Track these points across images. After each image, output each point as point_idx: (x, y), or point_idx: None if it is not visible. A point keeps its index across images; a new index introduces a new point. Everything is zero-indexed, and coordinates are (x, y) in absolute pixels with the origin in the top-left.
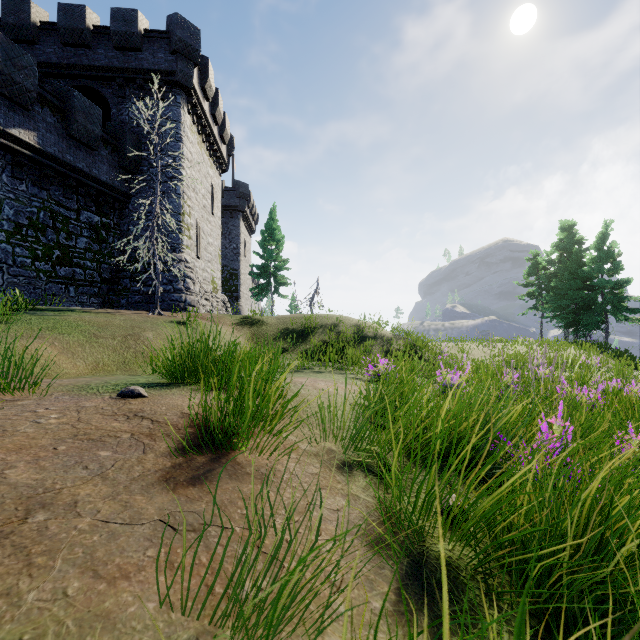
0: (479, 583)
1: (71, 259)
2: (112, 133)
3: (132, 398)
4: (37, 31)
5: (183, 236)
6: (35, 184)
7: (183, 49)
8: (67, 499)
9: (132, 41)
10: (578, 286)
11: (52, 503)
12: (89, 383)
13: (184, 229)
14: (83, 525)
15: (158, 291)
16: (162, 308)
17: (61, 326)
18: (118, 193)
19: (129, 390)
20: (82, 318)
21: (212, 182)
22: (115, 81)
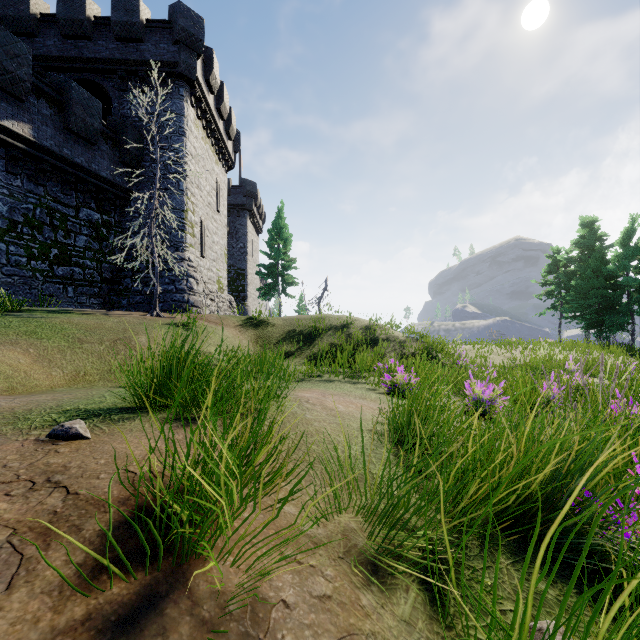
0: None
1: (69, 258)
2: (113, 127)
3: (66, 440)
4: (37, 23)
5: (186, 234)
6: (31, 179)
7: (186, 39)
8: None
9: (133, 31)
10: (601, 285)
11: None
12: (35, 407)
13: (187, 227)
14: None
15: (157, 291)
16: (164, 309)
17: (42, 330)
18: (119, 189)
19: (62, 429)
20: (70, 320)
21: (217, 179)
22: (116, 74)
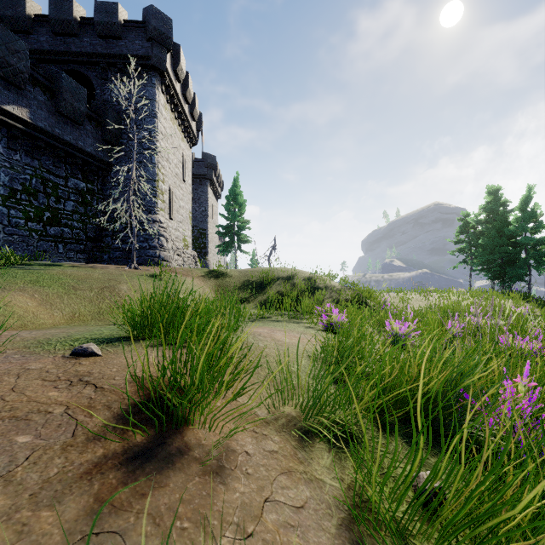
0: None
1: (60, 220)
2: (96, 110)
3: (85, 357)
4: (32, 22)
5: (158, 200)
6: (28, 154)
7: (157, 37)
8: None
9: (113, 30)
10: (504, 243)
11: None
12: (52, 337)
13: (158, 194)
14: None
15: (134, 248)
16: (139, 263)
17: (43, 279)
18: (101, 162)
19: (82, 348)
20: (64, 272)
21: (183, 153)
22: (99, 65)
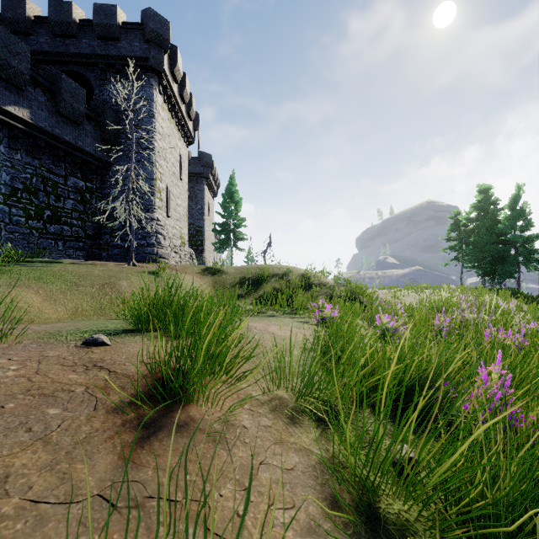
0: None
1: (60, 218)
2: (95, 110)
3: (96, 346)
4: (31, 24)
5: (155, 198)
6: (28, 154)
7: (155, 38)
8: None
9: (112, 32)
10: (494, 241)
11: None
12: (61, 329)
13: (156, 192)
14: (8, 508)
15: (133, 245)
16: (137, 260)
17: (46, 276)
18: (100, 162)
19: (93, 339)
20: (66, 269)
21: (180, 152)
22: (97, 66)
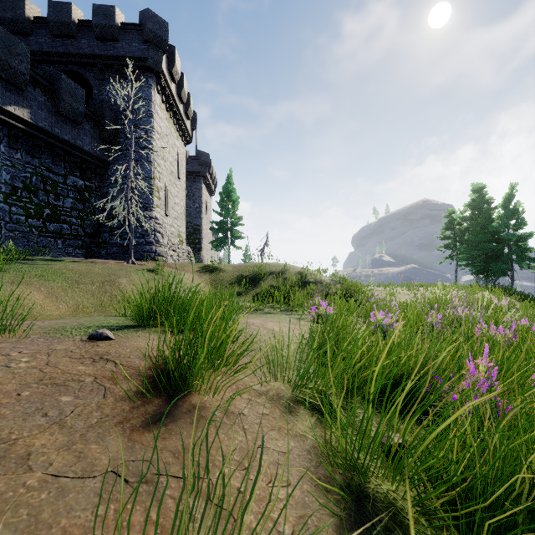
0: (424, 526)
1: (59, 216)
2: (94, 110)
3: (100, 340)
4: (31, 24)
5: (154, 197)
6: (28, 153)
7: (153, 39)
8: (21, 451)
9: (111, 32)
10: (488, 239)
11: (4, 456)
12: (65, 325)
13: (154, 191)
14: (32, 481)
15: (132, 243)
16: (136, 258)
17: (47, 274)
18: (99, 161)
19: (98, 333)
20: (66, 267)
21: (178, 152)
22: (96, 66)
